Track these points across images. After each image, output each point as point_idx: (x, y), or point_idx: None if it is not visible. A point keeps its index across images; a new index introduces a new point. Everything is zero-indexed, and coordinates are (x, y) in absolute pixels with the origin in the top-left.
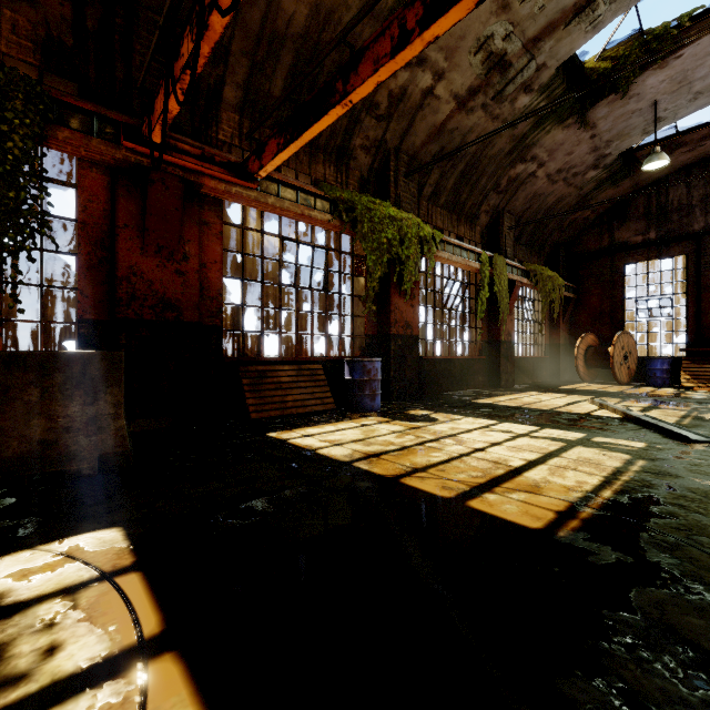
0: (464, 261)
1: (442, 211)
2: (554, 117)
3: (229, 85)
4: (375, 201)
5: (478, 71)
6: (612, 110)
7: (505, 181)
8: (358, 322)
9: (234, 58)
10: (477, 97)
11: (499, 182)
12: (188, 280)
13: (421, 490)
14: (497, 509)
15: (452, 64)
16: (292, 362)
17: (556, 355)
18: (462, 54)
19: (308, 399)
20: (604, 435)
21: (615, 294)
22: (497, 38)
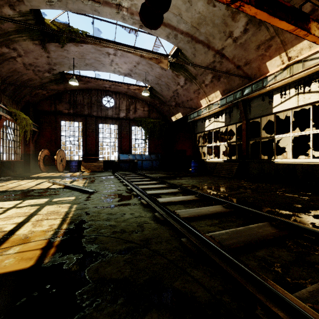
0: None
1: None
2: (28, 34)
3: None
4: None
5: None
6: (57, 50)
7: None
8: None
9: None
10: None
11: None
12: None
13: None
14: None
15: None
16: None
17: (28, 159)
18: None
19: None
20: (57, 197)
21: (57, 133)
22: None
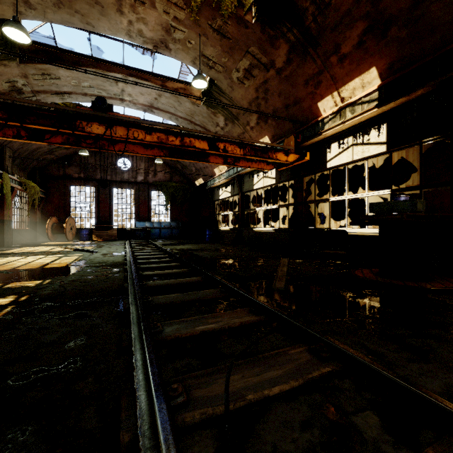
0: None
1: None
2: None
3: None
4: None
5: (6, 88)
6: None
7: None
8: None
9: None
10: None
11: None
12: None
13: (26, 268)
14: (53, 266)
15: None
16: None
17: (35, 228)
18: None
19: None
20: (70, 254)
21: (66, 198)
22: (19, 83)
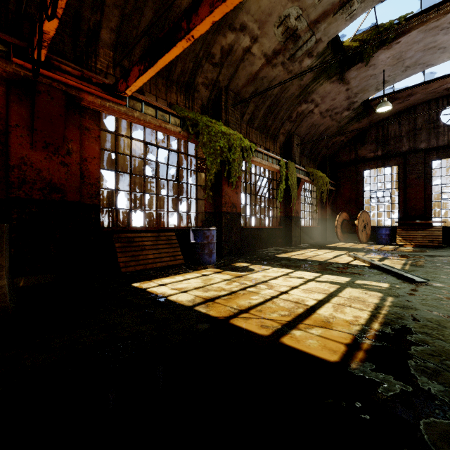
0: (270, 164)
1: (255, 131)
2: (325, 74)
3: (104, 29)
4: (212, 120)
5: (279, 39)
6: (359, 73)
7: (295, 114)
8: (200, 203)
9: (108, 8)
10: (278, 56)
11: (291, 115)
12: (71, 169)
13: (245, 330)
14: (303, 345)
15: (263, 33)
16: (153, 230)
17: (324, 225)
18: (269, 26)
19: (165, 257)
20: (361, 278)
21: (358, 188)
22: (292, 17)
